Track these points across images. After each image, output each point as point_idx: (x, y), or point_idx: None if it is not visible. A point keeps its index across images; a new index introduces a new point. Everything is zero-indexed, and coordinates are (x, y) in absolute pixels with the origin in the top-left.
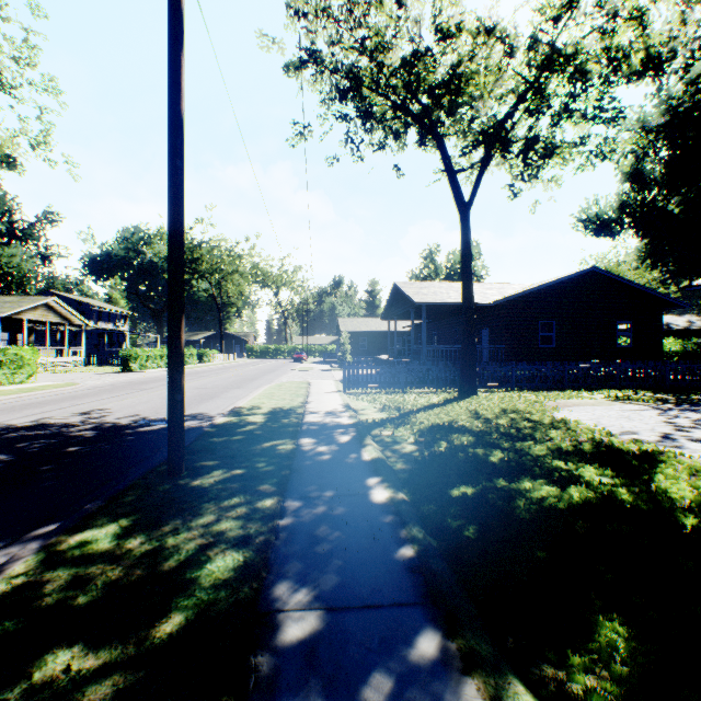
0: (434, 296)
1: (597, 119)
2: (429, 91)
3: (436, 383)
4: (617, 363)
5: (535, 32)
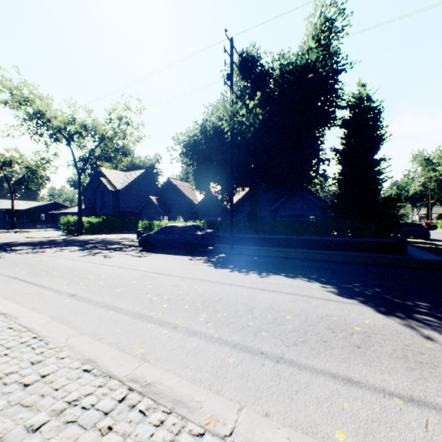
0: (6, 206)
1: (39, 185)
2: (4, 163)
3: (6, 228)
4: (54, 223)
5: (27, 167)
